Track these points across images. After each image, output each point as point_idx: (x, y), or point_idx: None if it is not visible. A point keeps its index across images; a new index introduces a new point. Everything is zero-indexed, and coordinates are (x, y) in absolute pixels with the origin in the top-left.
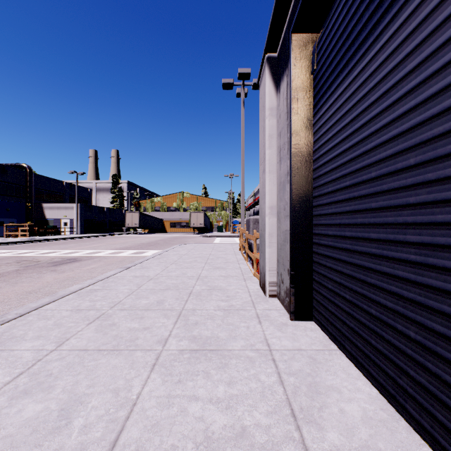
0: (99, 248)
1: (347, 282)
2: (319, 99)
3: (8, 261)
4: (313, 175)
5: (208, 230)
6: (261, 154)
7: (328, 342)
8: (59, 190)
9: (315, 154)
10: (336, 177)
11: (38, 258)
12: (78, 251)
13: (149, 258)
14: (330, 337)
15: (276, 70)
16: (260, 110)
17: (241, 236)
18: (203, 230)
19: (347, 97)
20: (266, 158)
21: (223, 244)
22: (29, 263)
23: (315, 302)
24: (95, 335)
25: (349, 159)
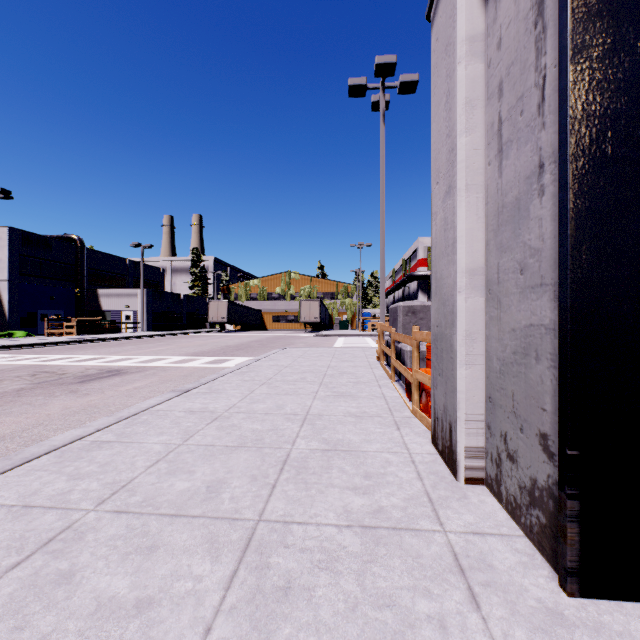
0: (163, 353)
1: None
2: None
3: (22, 372)
4: (639, 157)
5: (326, 327)
6: (437, 161)
7: None
8: (121, 271)
9: None
10: None
11: (66, 369)
12: (130, 358)
13: (226, 372)
14: None
15: None
16: (435, 67)
17: (380, 336)
18: (318, 327)
19: None
20: (457, 158)
21: (349, 348)
22: (47, 378)
23: None
24: None
25: None
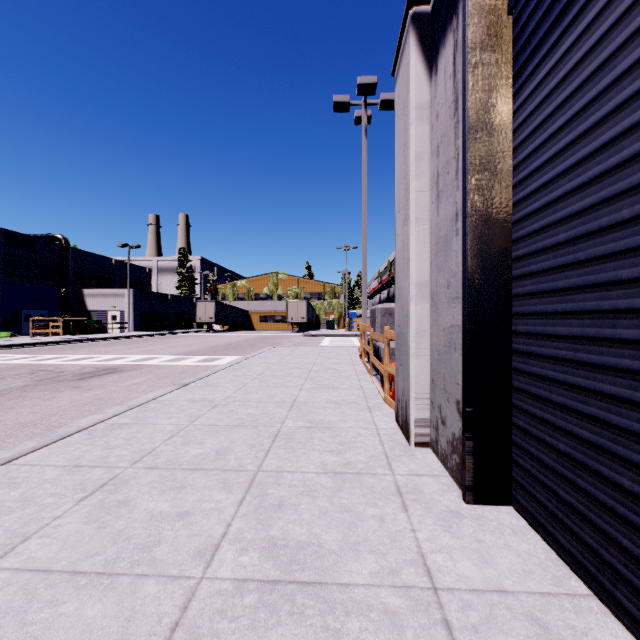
0: (154, 352)
1: (624, 447)
2: (529, 55)
3: (20, 371)
4: (511, 216)
5: (313, 327)
6: (399, 194)
7: (559, 569)
8: (106, 271)
9: (517, 173)
10: (583, 206)
11: (62, 368)
12: (123, 357)
13: (220, 369)
14: (564, 558)
15: (429, 37)
16: (397, 117)
17: (362, 335)
18: (306, 327)
19: (624, 10)
20: (409, 197)
21: (335, 347)
22: (47, 375)
23: (517, 470)
24: (82, 528)
25: (630, 155)
